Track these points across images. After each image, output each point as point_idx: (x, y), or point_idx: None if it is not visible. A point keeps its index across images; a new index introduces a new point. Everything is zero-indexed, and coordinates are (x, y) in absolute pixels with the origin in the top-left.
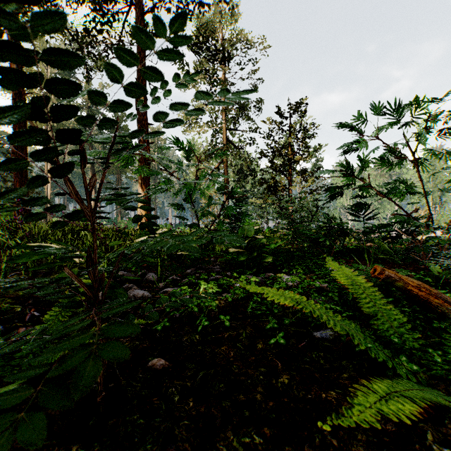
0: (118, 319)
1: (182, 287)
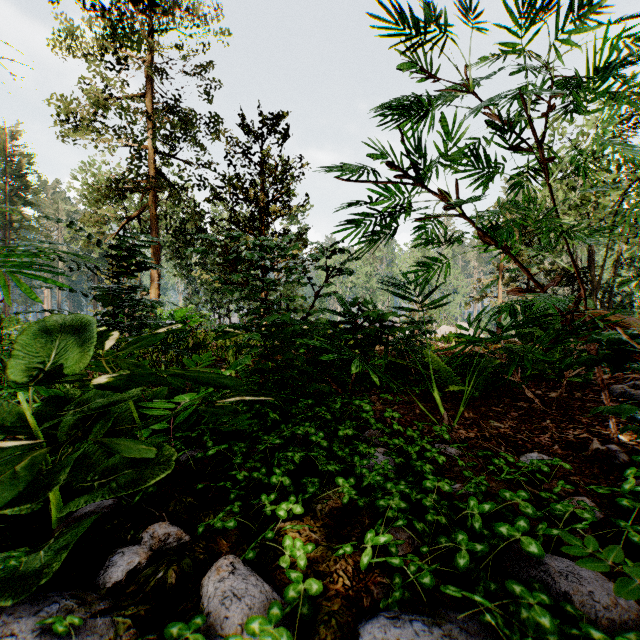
0: None
1: None
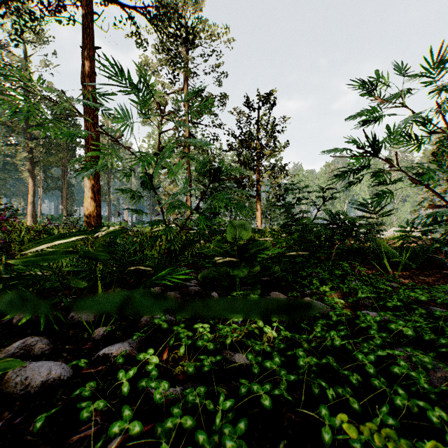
0: None
1: (140, 356)
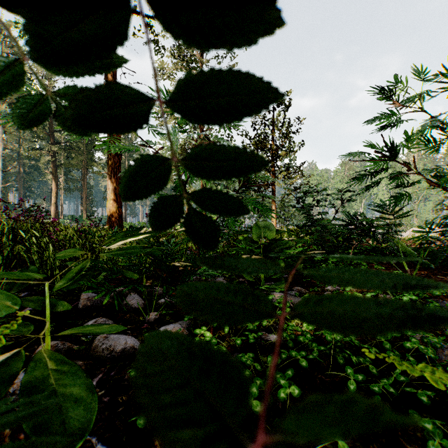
0: None
1: (197, 331)
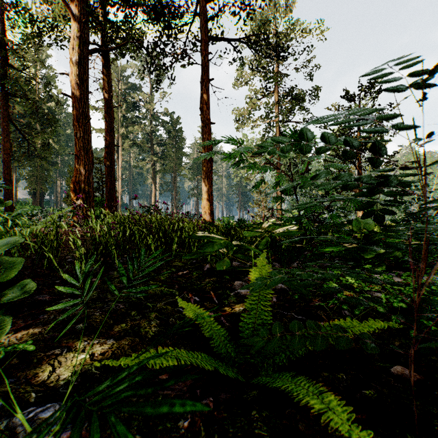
0: (282, 312)
1: (327, 282)
